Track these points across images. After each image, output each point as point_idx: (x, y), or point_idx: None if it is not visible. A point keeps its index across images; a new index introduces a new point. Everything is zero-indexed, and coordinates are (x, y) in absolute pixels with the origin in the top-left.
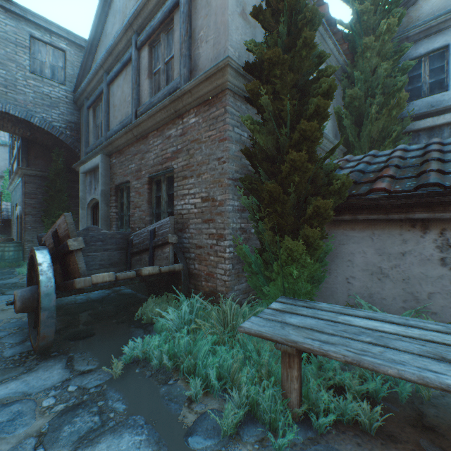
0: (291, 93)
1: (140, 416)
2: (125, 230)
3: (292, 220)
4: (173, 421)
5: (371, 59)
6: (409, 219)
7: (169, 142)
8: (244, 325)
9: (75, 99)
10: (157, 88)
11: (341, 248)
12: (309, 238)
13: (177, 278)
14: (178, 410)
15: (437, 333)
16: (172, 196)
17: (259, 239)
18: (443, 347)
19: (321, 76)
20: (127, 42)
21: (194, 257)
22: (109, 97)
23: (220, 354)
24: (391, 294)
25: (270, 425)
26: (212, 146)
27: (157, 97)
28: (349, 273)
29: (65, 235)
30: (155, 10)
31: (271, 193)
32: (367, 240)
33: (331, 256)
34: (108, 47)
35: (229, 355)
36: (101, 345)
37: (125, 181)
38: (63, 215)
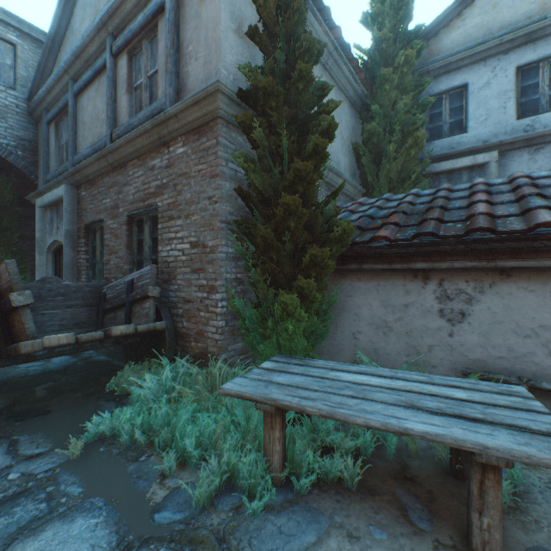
0: (289, 128)
1: (99, 498)
2: (98, 281)
3: (287, 270)
4: (140, 498)
5: (390, 92)
6: (411, 269)
7: (153, 174)
8: (224, 386)
9: (29, 110)
10: (139, 106)
11: (348, 300)
12: (305, 290)
13: (162, 339)
14: (147, 487)
15: (418, 384)
16: (157, 240)
17: (255, 291)
18: (417, 396)
19: (323, 112)
20: (100, 45)
21: (183, 313)
22: (77, 111)
23: (202, 422)
24: (395, 348)
25: (250, 492)
26: (203, 183)
27: (138, 118)
28: (356, 327)
29: (8, 287)
30: (135, 11)
31: (264, 239)
32: (373, 292)
33: (338, 309)
34: (75, 48)
35: (214, 423)
36: (58, 424)
37: (98, 220)
38: (4, 263)
